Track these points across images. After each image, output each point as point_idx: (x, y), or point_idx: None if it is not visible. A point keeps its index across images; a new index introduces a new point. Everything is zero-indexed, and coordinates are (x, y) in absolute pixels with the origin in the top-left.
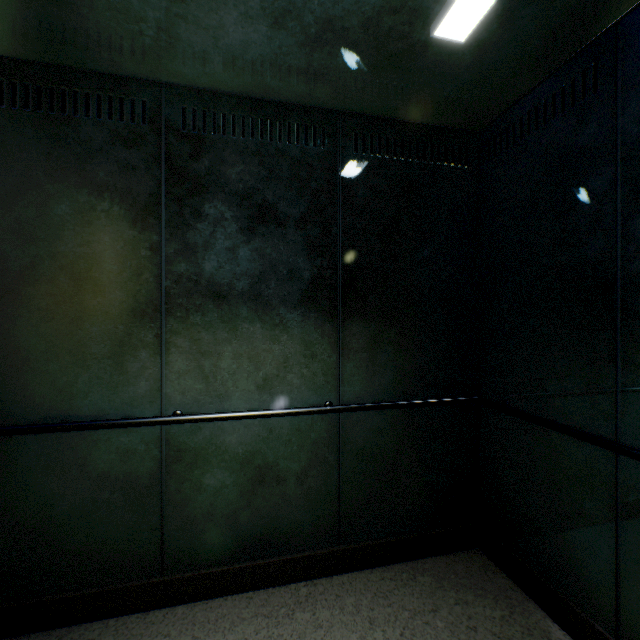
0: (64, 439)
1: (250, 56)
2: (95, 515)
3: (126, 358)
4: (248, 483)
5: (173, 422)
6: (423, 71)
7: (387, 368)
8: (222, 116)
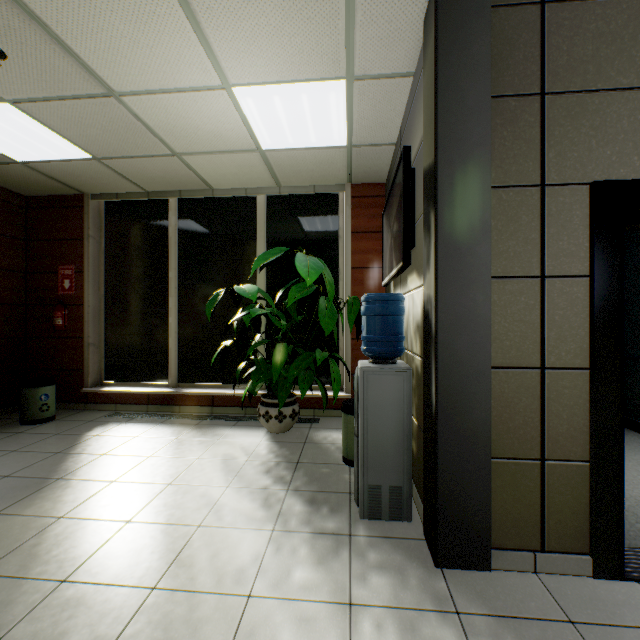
0: None
1: None
2: None
3: None
4: None
5: None
6: None
7: None
8: None
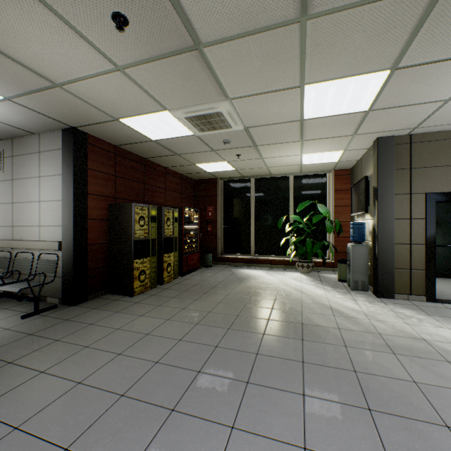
0: None
1: None
2: None
3: None
4: None
5: None
6: None
7: (446, 239)
8: None
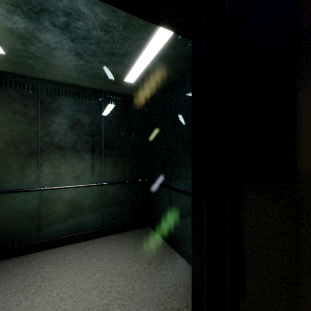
0: (2, 197)
1: (71, 77)
2: (14, 222)
3: (26, 169)
4: (71, 209)
5: (44, 189)
6: (126, 85)
7: (119, 171)
8: (62, 90)
